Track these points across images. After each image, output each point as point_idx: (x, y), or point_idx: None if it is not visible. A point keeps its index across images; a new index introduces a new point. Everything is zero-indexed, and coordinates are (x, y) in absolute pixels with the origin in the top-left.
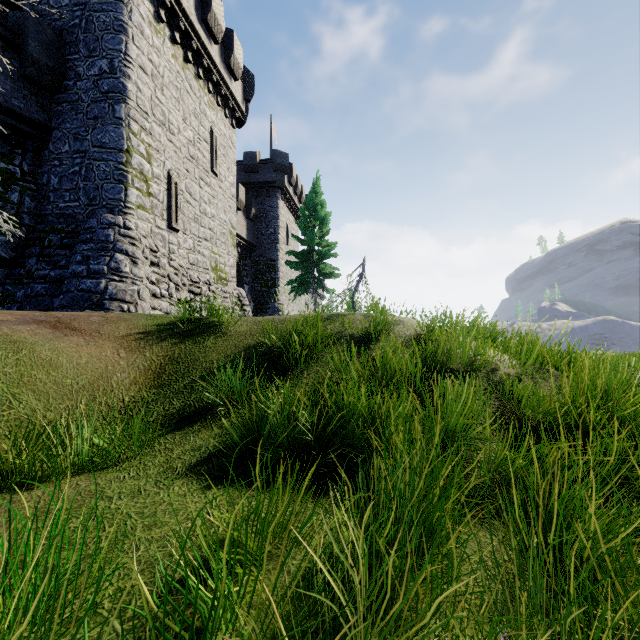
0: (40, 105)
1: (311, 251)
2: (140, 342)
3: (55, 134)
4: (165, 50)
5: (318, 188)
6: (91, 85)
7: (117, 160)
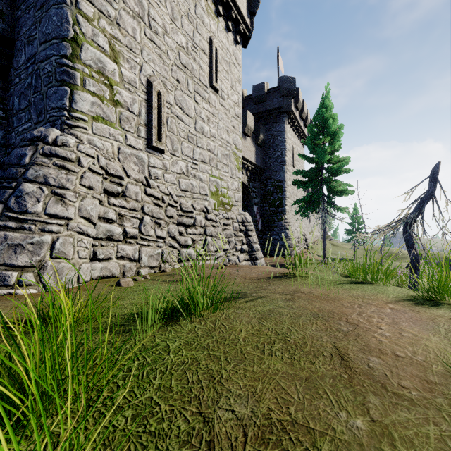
0: None
1: (320, 169)
2: None
3: (16, 46)
4: None
5: (328, 102)
6: None
7: (59, 53)
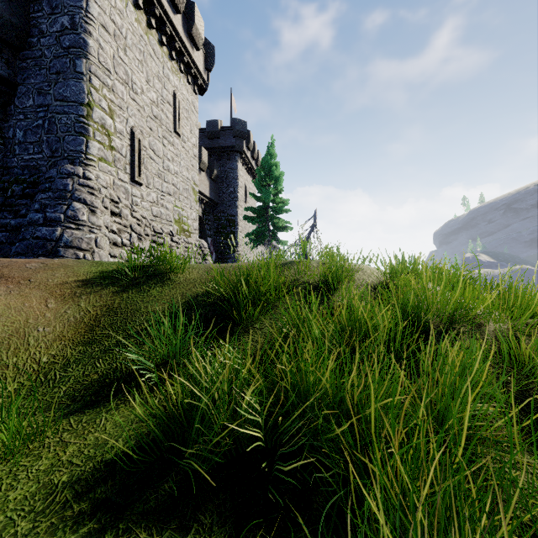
0: (5, 61)
1: (266, 207)
2: (76, 290)
3: (20, 89)
4: (128, 13)
5: (272, 151)
6: (53, 41)
7: (78, 113)
